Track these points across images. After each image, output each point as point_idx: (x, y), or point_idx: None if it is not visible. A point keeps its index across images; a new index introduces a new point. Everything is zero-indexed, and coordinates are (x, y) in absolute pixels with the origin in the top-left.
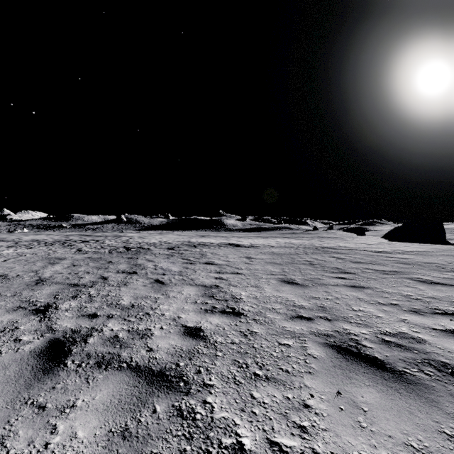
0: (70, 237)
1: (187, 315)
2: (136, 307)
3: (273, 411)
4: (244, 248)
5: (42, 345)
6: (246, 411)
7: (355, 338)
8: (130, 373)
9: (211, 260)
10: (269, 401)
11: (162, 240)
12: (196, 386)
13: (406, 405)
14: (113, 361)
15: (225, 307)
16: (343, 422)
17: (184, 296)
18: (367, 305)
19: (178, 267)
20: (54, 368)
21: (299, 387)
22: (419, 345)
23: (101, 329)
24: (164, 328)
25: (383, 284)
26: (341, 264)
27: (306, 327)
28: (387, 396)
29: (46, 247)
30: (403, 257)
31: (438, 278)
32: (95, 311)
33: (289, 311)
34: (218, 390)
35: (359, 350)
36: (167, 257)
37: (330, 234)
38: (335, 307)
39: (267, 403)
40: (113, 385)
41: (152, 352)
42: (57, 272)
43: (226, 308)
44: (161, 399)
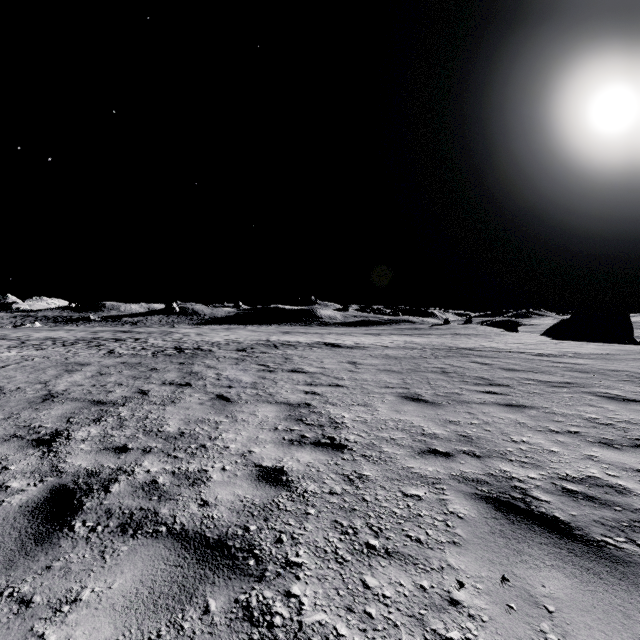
0: (99, 334)
1: (263, 448)
2: (187, 436)
3: (400, 612)
4: (346, 350)
5: (39, 495)
6: (355, 611)
7: (520, 485)
8: (172, 543)
9: (299, 367)
10: (392, 592)
11: (229, 338)
12: (275, 567)
13: (617, 601)
14: (145, 522)
15: (319, 436)
16: (517, 632)
17: (259, 420)
18: (533, 433)
19: (251, 376)
20: (53, 534)
21: (440, 569)
22: (622, 498)
23: (132, 470)
24: (227, 468)
25: (552, 401)
26: (488, 373)
27: (443, 468)
28: (583, 584)
29: (64, 348)
30: (576, 363)
31: (633, 393)
32: (125, 441)
33: (416, 442)
34: (310, 573)
35: (528, 506)
36: (235, 362)
37: (469, 330)
38: (485, 437)
39: (389, 597)
40: (143, 563)
41: (208, 507)
42: (75, 383)
43: (321, 437)
44: (218, 589)
